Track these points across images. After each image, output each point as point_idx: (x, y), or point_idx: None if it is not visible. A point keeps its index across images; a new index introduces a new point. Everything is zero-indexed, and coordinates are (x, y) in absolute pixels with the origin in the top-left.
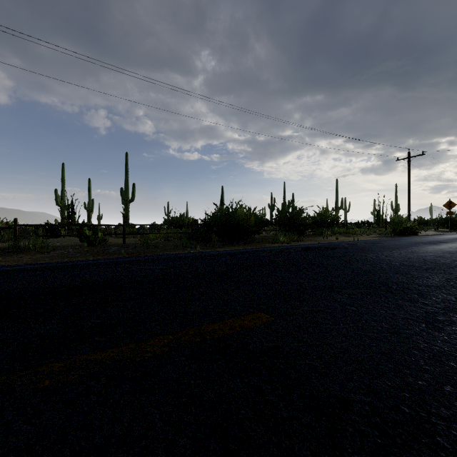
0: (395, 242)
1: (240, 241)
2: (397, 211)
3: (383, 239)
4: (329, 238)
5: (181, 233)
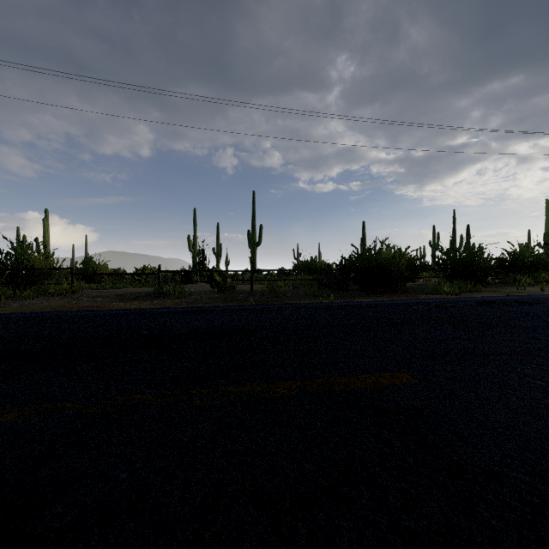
0: None
1: (386, 291)
2: None
3: None
4: (528, 288)
5: (312, 279)
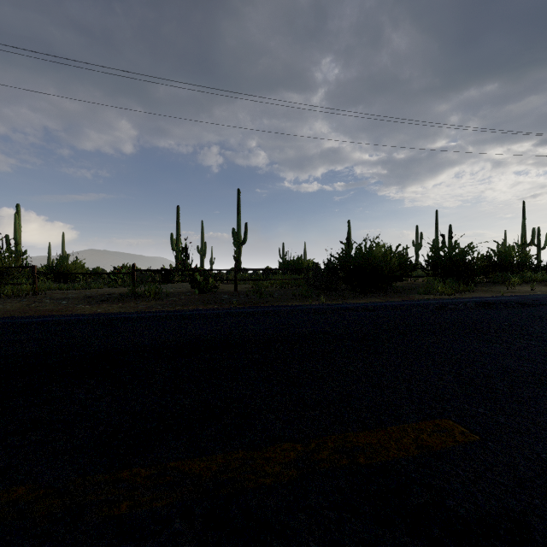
0: None
1: (377, 291)
2: None
3: None
4: (517, 287)
5: (300, 279)
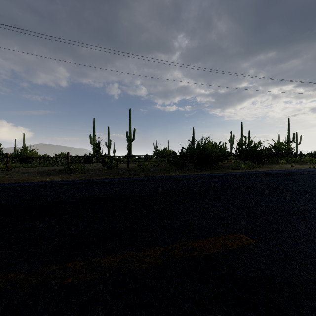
0: None
1: (208, 167)
2: None
3: None
4: (284, 165)
5: (165, 161)
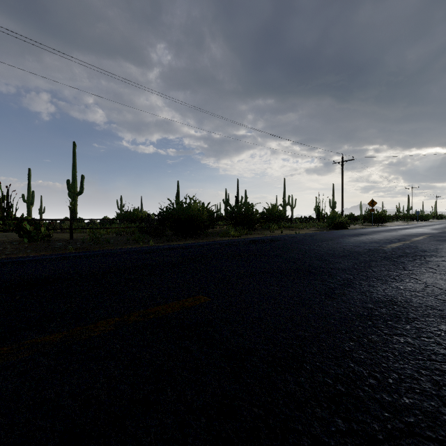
0: (328, 235)
1: (194, 235)
2: (334, 208)
3: (319, 232)
4: (276, 231)
5: (134, 227)
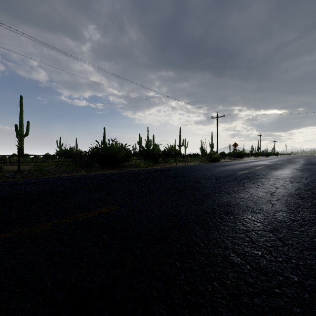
0: (206, 166)
1: (115, 167)
2: (212, 148)
3: (200, 164)
4: (173, 164)
5: (70, 161)
